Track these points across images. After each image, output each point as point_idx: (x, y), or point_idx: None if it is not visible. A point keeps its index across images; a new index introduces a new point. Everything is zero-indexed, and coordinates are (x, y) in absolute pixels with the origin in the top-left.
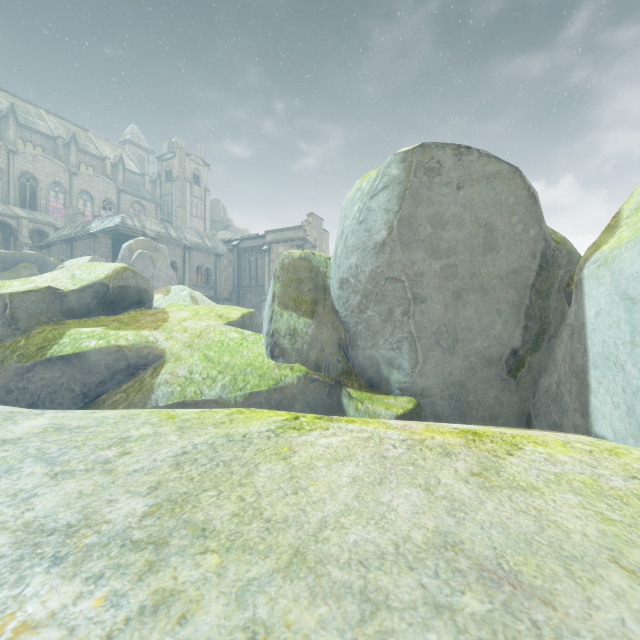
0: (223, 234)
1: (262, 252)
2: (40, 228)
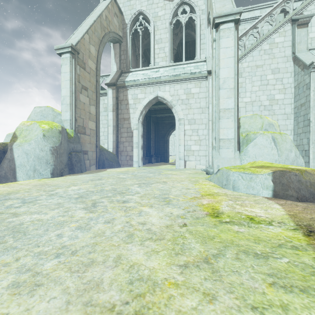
0: None
1: None
2: None
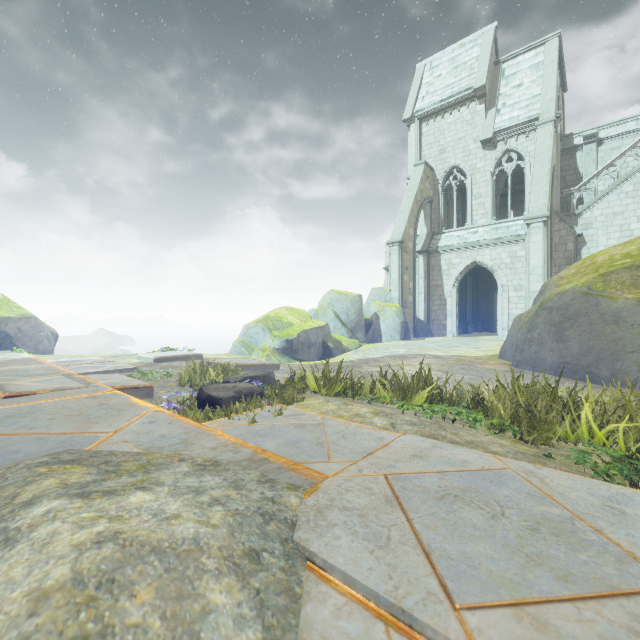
0: None
1: None
2: None
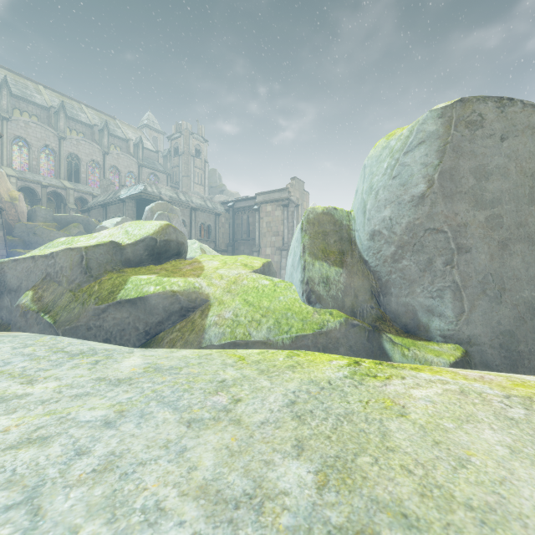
0: (219, 197)
1: (253, 211)
2: (82, 196)
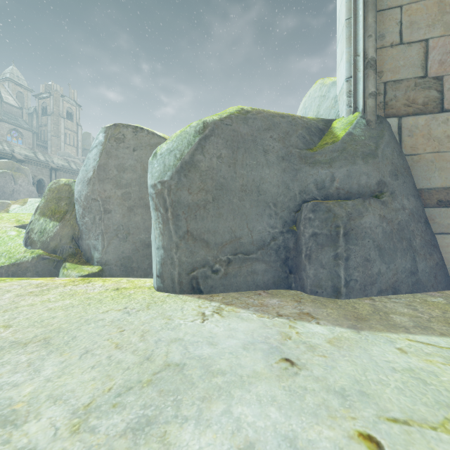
0: None
1: None
2: None
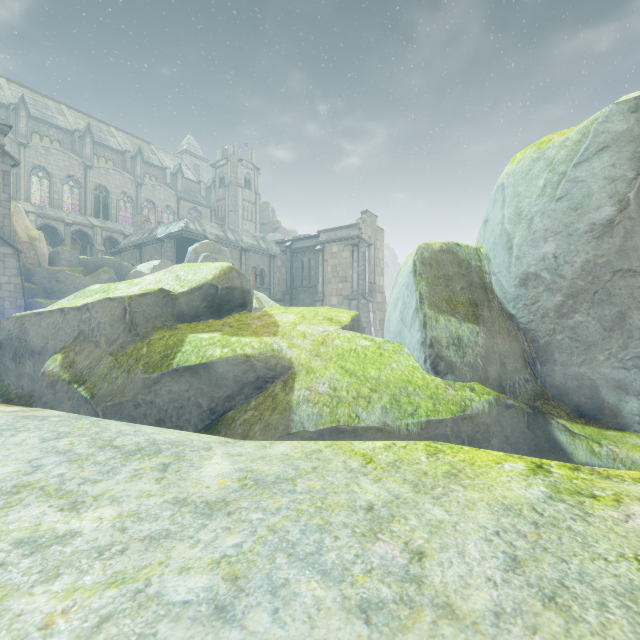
0: (273, 236)
1: (315, 252)
2: (112, 236)
